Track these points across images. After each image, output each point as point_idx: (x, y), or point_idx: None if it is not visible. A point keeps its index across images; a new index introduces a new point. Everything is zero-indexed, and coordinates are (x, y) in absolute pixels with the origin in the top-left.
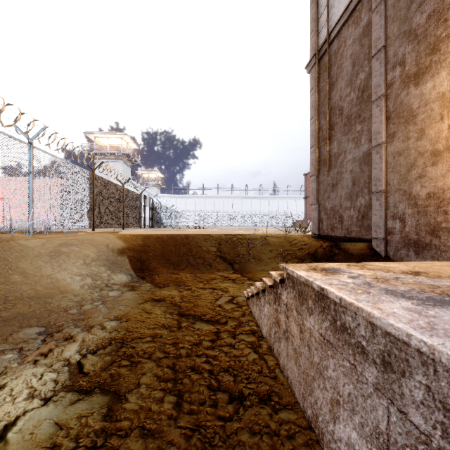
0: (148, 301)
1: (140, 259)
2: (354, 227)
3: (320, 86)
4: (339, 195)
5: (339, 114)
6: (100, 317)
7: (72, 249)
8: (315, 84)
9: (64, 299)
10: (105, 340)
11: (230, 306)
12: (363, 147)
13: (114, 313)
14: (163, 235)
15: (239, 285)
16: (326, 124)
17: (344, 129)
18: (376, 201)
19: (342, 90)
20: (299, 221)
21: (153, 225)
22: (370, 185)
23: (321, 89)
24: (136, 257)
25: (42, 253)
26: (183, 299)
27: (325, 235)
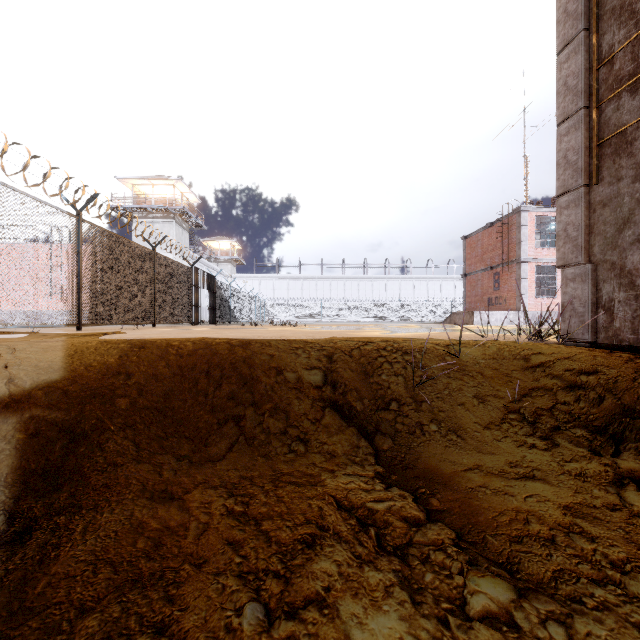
0: None
1: (71, 428)
2: None
3: None
4: None
5: None
6: None
7: None
8: None
9: None
10: None
11: None
12: None
13: None
14: (185, 343)
15: None
16: (630, 34)
17: None
18: None
19: None
20: (457, 313)
21: (217, 320)
22: None
23: None
24: (58, 423)
25: None
26: None
27: (623, 347)
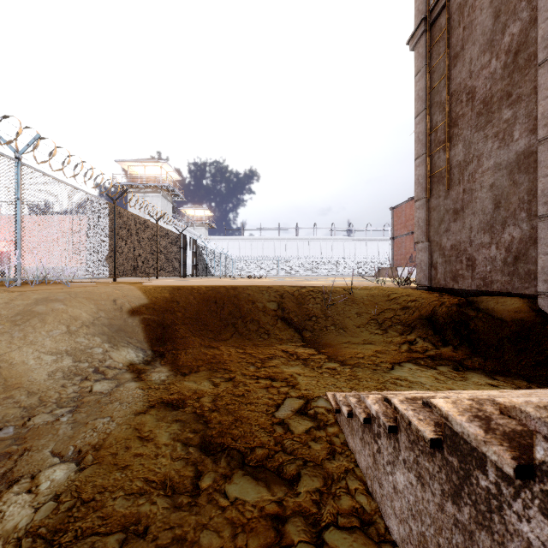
0: (154, 407)
1: (162, 323)
2: (498, 275)
3: (431, 64)
4: (467, 225)
5: (468, 100)
6: (46, 451)
7: (53, 308)
8: (423, 63)
9: (5, 402)
10: (11, 542)
11: (303, 425)
12: (518, 144)
13: (77, 439)
14: (200, 286)
15: (315, 373)
16: (443, 119)
17: (478, 120)
18: (547, 231)
19: (474, 61)
20: (384, 268)
21: (197, 274)
22: (533, 205)
23: (434, 69)
24: (155, 321)
25: (2, 315)
26: (216, 403)
27: (440, 288)
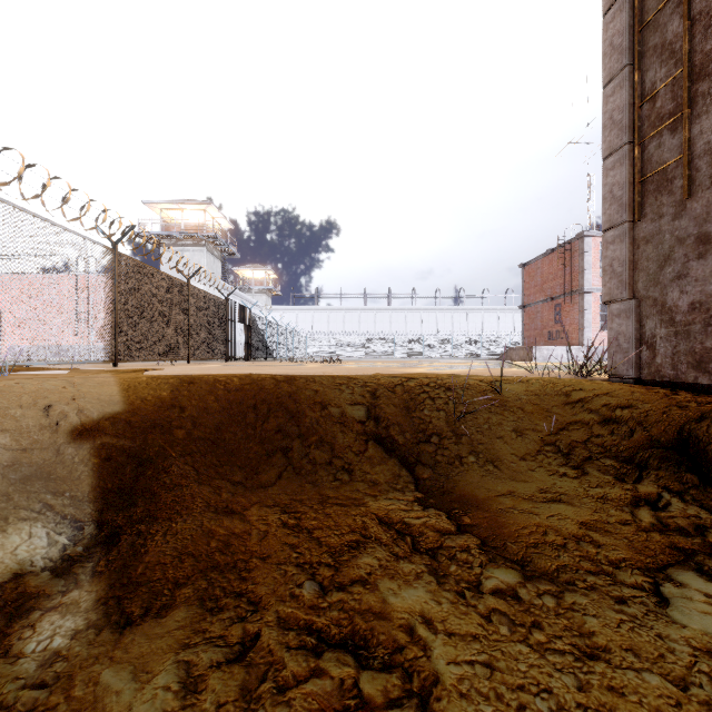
0: None
1: (138, 454)
2: None
3: None
4: None
5: None
6: None
7: None
8: None
9: None
10: None
11: None
12: None
13: None
14: (231, 379)
15: (472, 620)
16: (670, 73)
17: None
18: None
19: None
20: (514, 348)
21: (252, 356)
22: None
23: None
24: (126, 450)
25: None
26: None
27: (664, 383)
